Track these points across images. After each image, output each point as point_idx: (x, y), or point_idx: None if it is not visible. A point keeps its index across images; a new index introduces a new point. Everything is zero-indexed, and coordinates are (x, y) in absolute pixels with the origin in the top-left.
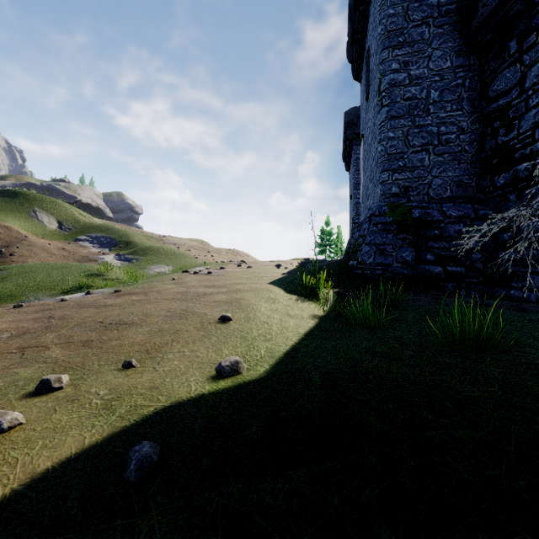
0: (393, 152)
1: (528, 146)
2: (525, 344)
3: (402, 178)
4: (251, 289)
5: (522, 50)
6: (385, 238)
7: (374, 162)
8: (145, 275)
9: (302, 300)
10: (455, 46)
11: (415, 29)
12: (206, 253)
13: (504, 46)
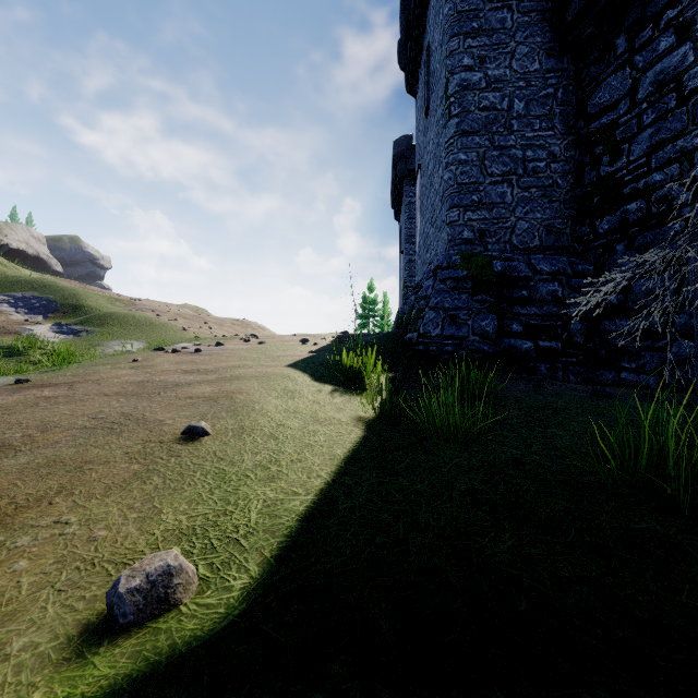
0: (465, 182)
1: (642, 178)
2: None
3: (478, 218)
4: (257, 375)
5: (633, 48)
6: (457, 300)
7: (438, 198)
8: (95, 356)
9: (339, 391)
10: (545, 42)
11: (494, 13)
12: (202, 323)
13: (609, 45)
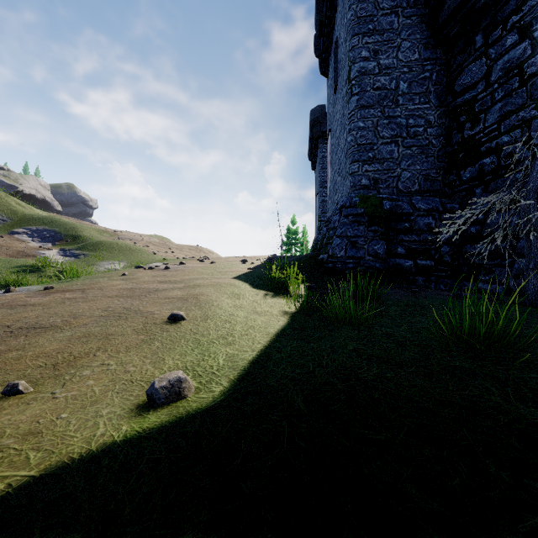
0: (363, 143)
1: (494, 139)
2: (537, 338)
3: (372, 169)
4: (212, 284)
5: (488, 43)
6: (356, 230)
7: (343, 154)
8: (92, 272)
9: (271, 295)
10: (423, 39)
11: (385, 18)
12: (167, 249)
13: (470, 40)
